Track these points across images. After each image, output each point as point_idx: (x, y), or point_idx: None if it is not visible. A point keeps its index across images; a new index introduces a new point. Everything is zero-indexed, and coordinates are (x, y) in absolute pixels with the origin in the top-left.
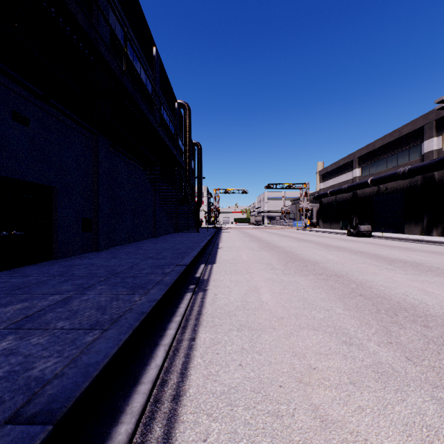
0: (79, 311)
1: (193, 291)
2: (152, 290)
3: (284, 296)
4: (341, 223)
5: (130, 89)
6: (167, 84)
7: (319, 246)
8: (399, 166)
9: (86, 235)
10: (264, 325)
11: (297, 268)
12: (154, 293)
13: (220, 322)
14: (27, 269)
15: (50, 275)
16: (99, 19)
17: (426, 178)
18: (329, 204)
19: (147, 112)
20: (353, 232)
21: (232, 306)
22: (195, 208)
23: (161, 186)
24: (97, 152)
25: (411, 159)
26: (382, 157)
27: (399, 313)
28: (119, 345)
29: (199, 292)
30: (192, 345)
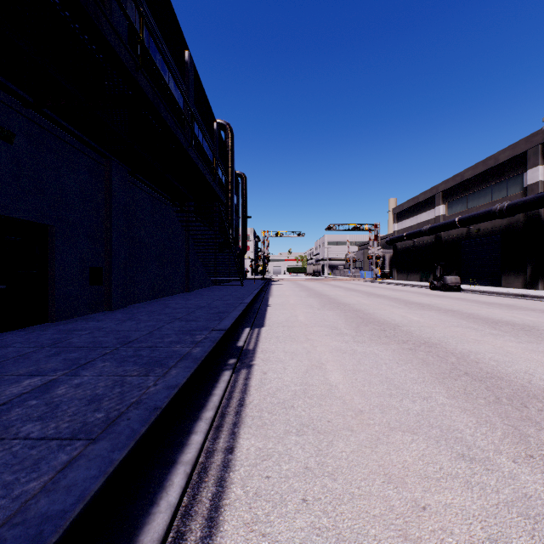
0: (61, 404)
1: (233, 367)
2: (175, 369)
3: (360, 376)
4: (421, 273)
5: (148, 93)
6: (203, 98)
7: (396, 303)
8: (495, 201)
9: (95, 289)
10: (336, 424)
11: (372, 333)
12: (176, 374)
13: (271, 418)
14: (9, 336)
15: (37, 345)
16: (113, 7)
17: (529, 217)
18: (405, 250)
19: (173, 126)
20: (437, 284)
21: (287, 391)
22: (238, 255)
23: (195, 226)
24: (110, 182)
25: (510, 193)
26: (473, 190)
27: (529, 403)
28: (108, 473)
29: (242, 369)
30: (229, 462)
